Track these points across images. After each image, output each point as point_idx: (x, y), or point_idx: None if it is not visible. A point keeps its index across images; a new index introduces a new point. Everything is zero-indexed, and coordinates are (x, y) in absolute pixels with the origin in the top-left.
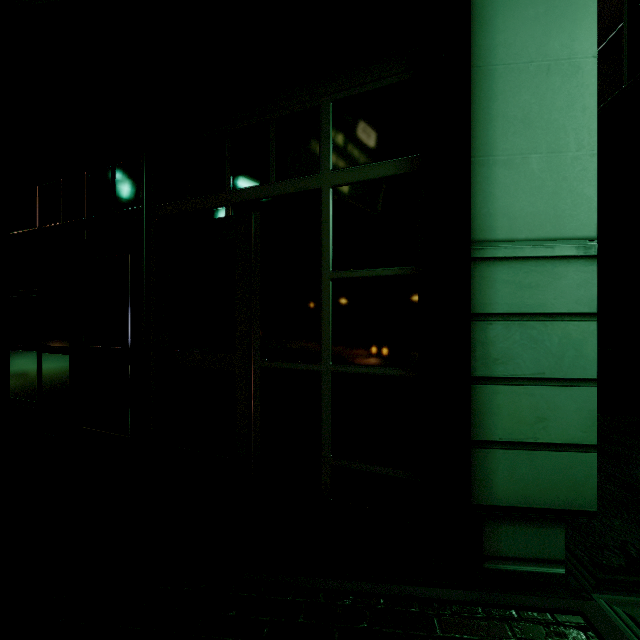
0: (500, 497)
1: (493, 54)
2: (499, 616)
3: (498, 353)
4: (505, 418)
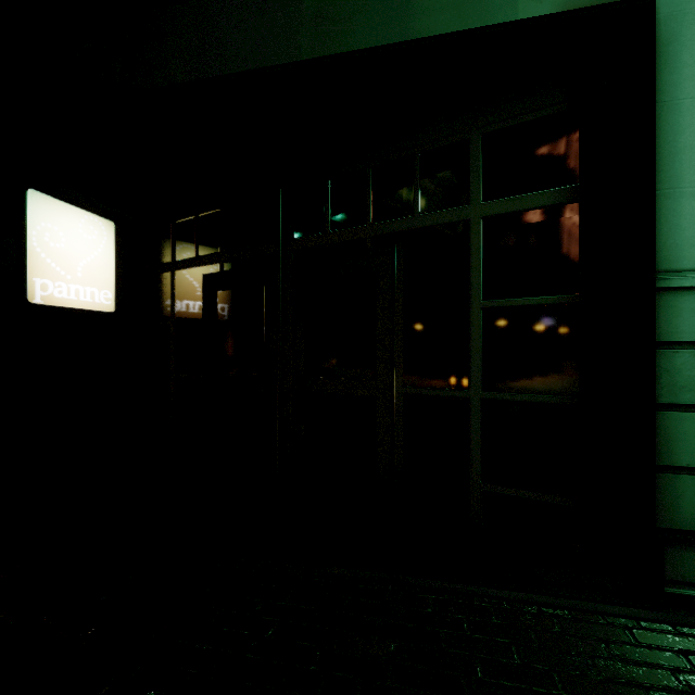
0: (687, 522)
1: (679, 88)
2: (692, 634)
3: (685, 381)
4: (693, 444)
